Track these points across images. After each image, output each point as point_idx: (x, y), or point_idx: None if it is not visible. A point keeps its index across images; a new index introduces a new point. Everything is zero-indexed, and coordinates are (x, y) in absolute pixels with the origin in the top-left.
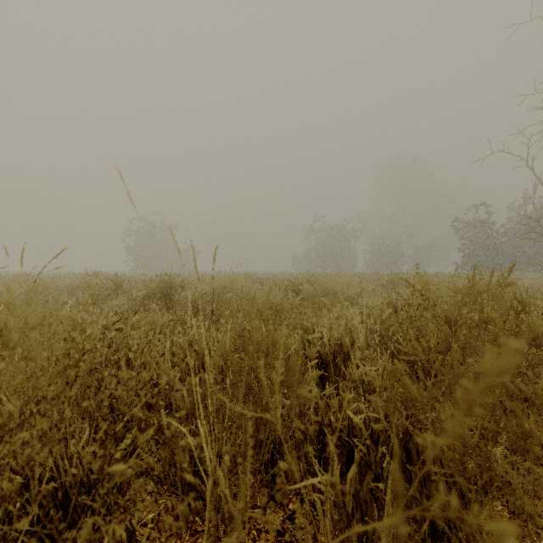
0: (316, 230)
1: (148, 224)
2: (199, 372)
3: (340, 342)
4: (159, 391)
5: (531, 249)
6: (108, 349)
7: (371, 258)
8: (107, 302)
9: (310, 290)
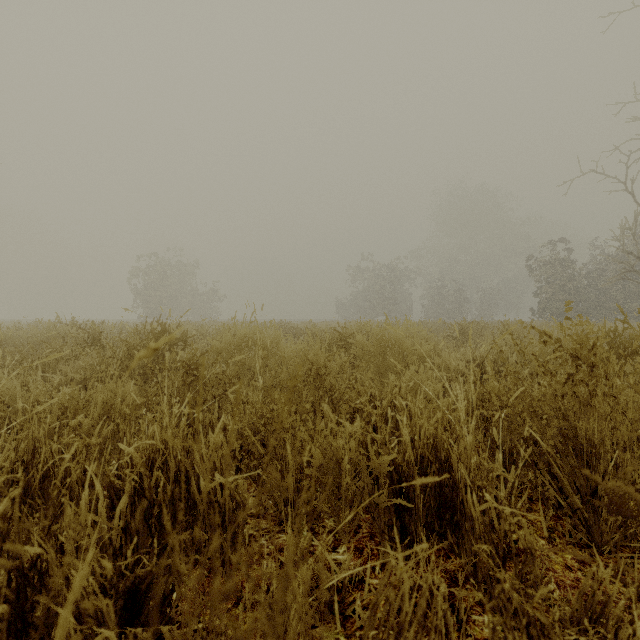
0: (364, 270)
1: (161, 262)
2: (172, 505)
3: (432, 443)
4: (48, 588)
5: (620, 293)
6: (6, 459)
7: (429, 304)
8: (71, 363)
9: (365, 345)
